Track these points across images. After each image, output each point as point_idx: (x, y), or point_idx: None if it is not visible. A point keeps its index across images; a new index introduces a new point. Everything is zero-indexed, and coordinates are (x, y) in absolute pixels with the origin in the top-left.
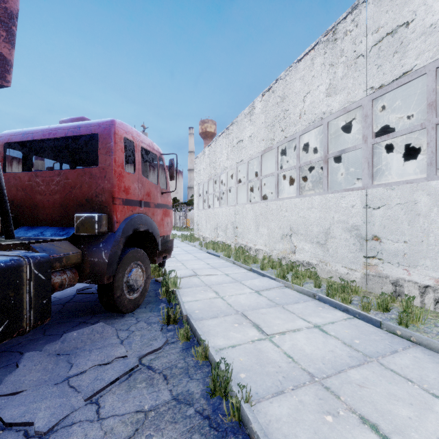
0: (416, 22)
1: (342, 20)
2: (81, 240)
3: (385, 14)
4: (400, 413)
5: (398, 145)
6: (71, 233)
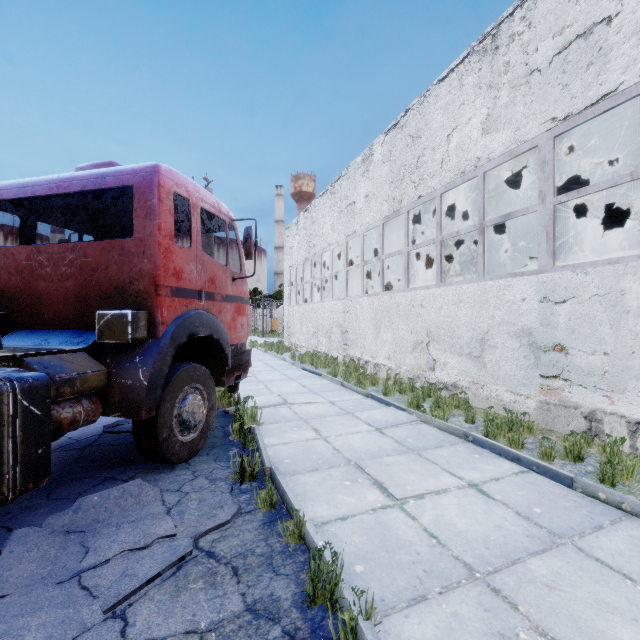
0: (623, 16)
1: (507, 17)
2: (107, 351)
3: (575, 5)
4: (618, 636)
5: (585, 209)
6: (91, 340)
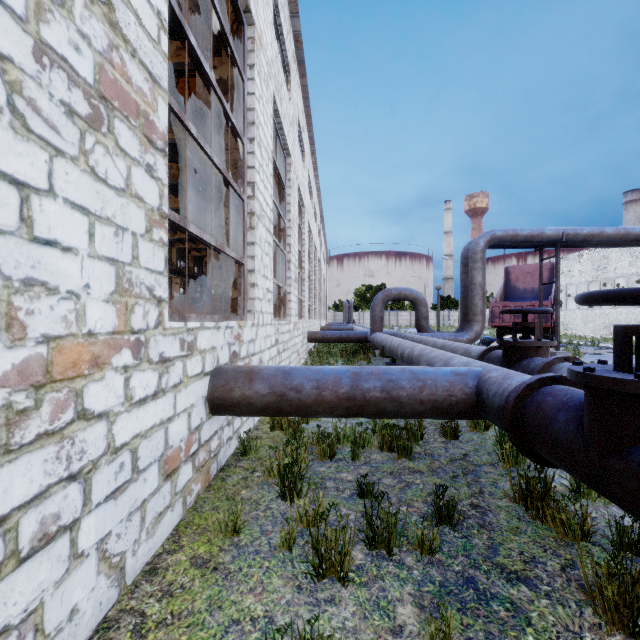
0: None
1: None
2: None
3: None
4: None
5: None
6: None
